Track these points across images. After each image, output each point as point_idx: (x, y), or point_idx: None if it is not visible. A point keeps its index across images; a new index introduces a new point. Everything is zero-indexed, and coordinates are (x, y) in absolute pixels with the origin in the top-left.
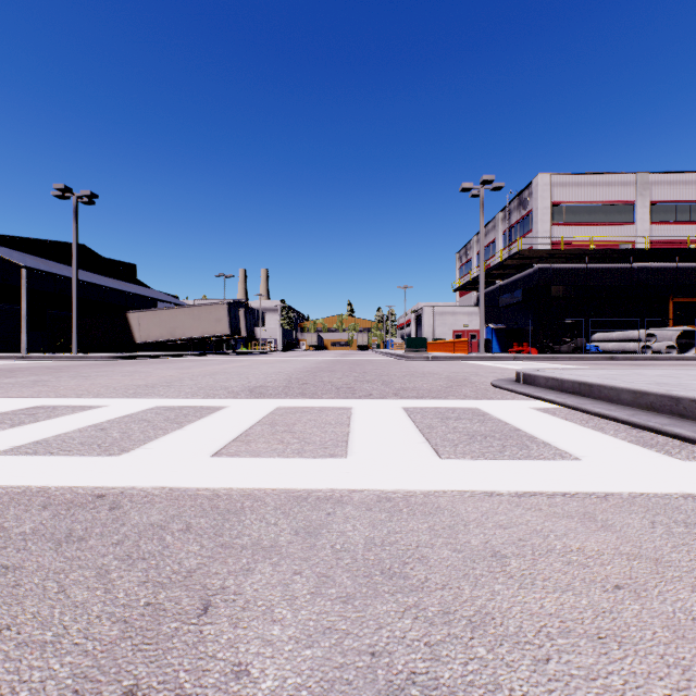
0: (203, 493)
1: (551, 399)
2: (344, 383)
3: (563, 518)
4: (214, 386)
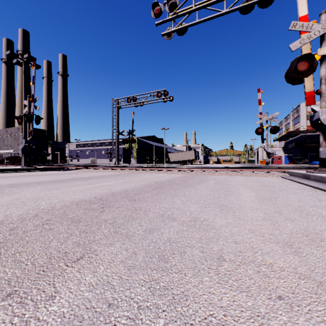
0: None
1: None
2: None
3: None
4: None
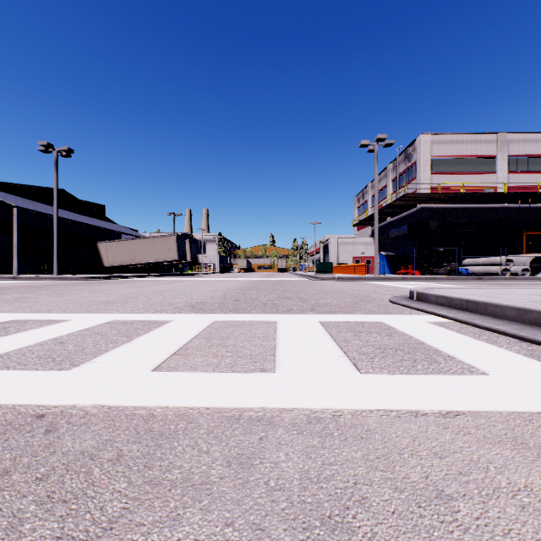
0: (140, 412)
1: (444, 314)
2: (269, 299)
3: (496, 444)
4: (163, 302)
